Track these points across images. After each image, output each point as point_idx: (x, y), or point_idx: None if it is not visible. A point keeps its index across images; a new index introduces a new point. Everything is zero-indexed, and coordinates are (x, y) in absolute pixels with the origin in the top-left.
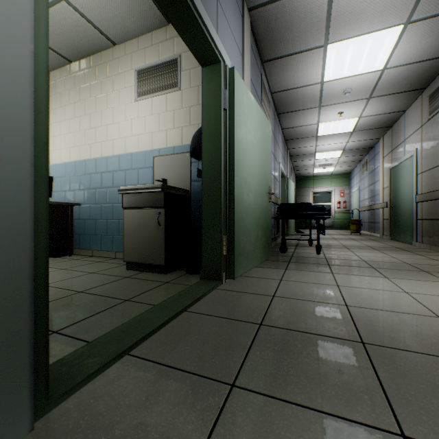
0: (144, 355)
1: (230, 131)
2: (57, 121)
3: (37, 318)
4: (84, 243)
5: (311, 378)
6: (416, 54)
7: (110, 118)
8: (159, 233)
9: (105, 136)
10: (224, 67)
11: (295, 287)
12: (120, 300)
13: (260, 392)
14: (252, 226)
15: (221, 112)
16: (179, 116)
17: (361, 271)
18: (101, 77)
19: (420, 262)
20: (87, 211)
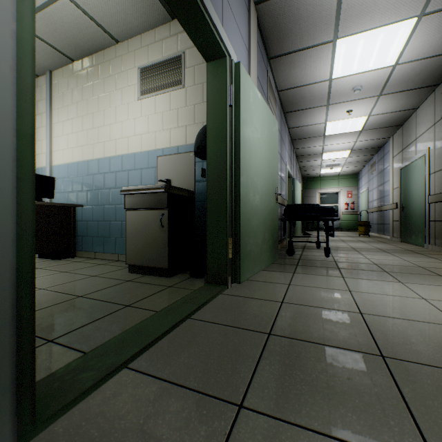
0: (143, 369)
1: (236, 128)
2: (59, 121)
3: (21, 332)
4: (87, 245)
5: (328, 399)
6: (430, 48)
7: (113, 117)
8: (162, 235)
9: (108, 135)
10: (230, 62)
11: (304, 292)
12: (121, 306)
13: (272, 414)
14: (258, 227)
15: (226, 108)
16: (183, 114)
17: (373, 276)
18: (104, 76)
19: (434, 265)
20: (90, 213)
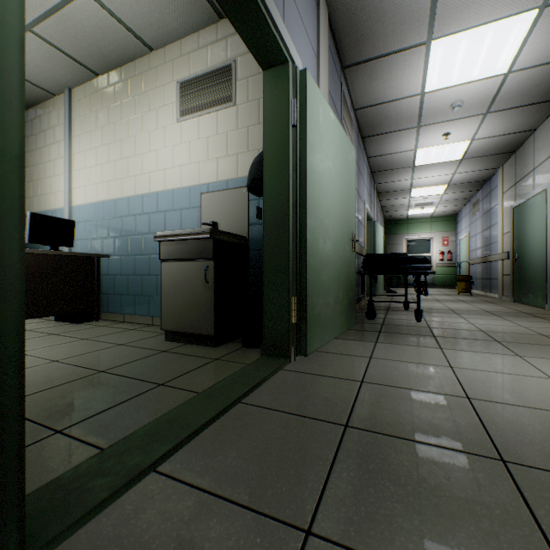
0: (177, 473)
1: (301, 155)
2: (81, 151)
3: (3, 429)
4: (114, 306)
5: (430, 524)
6: None
7: (146, 145)
8: (207, 293)
9: (140, 168)
10: (293, 69)
11: (391, 368)
12: (152, 385)
13: (352, 546)
14: (330, 283)
15: (288, 129)
16: (233, 139)
17: (480, 347)
18: (135, 93)
19: None
20: (117, 265)
